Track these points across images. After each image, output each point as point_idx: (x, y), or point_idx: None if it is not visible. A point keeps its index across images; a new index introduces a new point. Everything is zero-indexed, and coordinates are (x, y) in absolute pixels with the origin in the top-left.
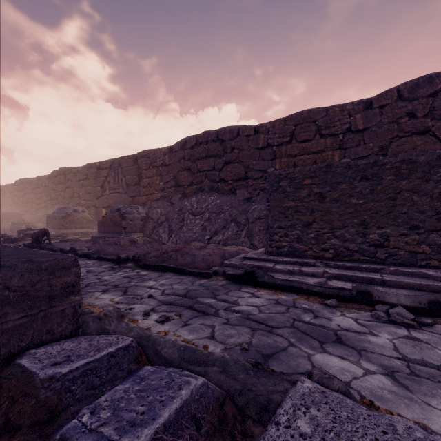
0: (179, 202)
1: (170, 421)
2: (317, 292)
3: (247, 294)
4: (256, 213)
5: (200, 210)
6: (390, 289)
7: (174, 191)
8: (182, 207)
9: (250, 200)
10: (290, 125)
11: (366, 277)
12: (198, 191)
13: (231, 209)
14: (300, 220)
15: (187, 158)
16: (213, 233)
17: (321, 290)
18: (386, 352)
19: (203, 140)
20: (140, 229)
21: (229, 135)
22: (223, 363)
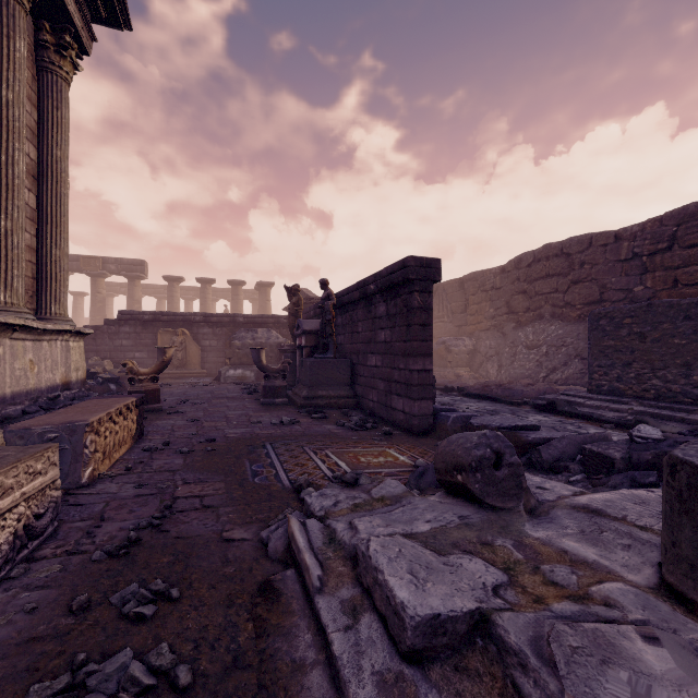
0: (511, 333)
1: (464, 416)
2: (604, 420)
3: (540, 416)
4: None
5: (536, 343)
6: (683, 425)
7: (506, 319)
8: (514, 339)
9: None
10: (668, 225)
11: (666, 414)
12: (536, 319)
13: (576, 341)
14: (619, 359)
15: (521, 280)
16: (550, 370)
17: (608, 419)
18: None
19: (542, 256)
20: (467, 364)
21: (576, 247)
22: None
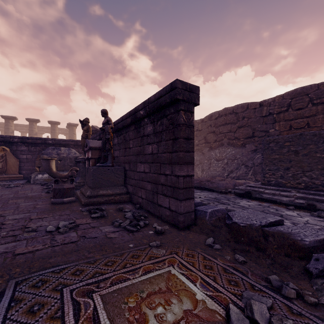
0: (207, 153)
1: (216, 210)
2: (284, 203)
3: (245, 201)
4: (260, 160)
5: (221, 158)
6: None
7: (204, 146)
8: (209, 156)
9: (256, 151)
10: (287, 99)
11: (320, 199)
12: (220, 146)
13: (242, 157)
14: (282, 166)
15: (212, 126)
16: (230, 172)
17: (287, 202)
18: (300, 221)
19: (223, 114)
20: None
21: (240, 109)
22: (229, 210)
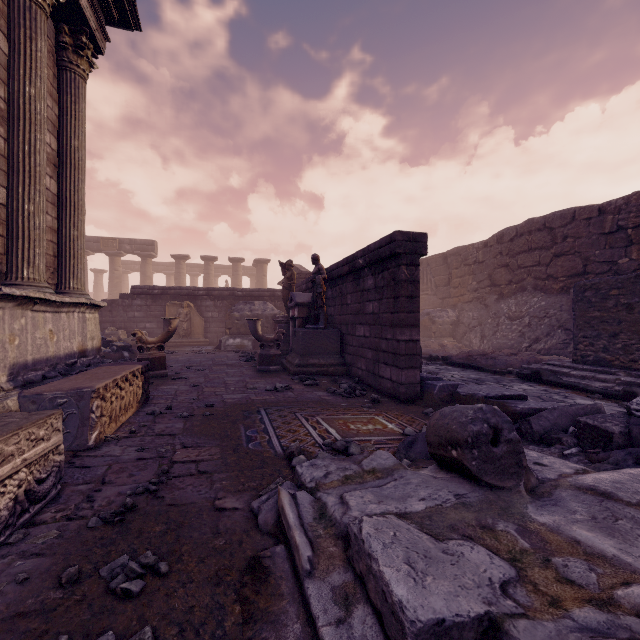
0: (494, 305)
1: (450, 384)
2: (590, 390)
3: (525, 385)
4: None
5: (519, 314)
6: None
7: (489, 291)
8: (497, 311)
9: None
10: None
11: None
12: (518, 292)
13: (559, 312)
14: (605, 330)
15: (504, 254)
16: (533, 341)
17: (595, 389)
18: None
19: (525, 231)
20: (450, 334)
21: (559, 221)
22: None
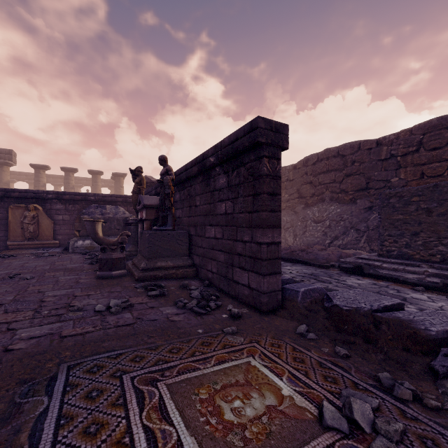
0: (302, 212)
1: (311, 289)
2: (410, 282)
3: (354, 278)
4: (377, 221)
5: (321, 218)
6: None
7: (297, 202)
8: (304, 216)
9: (371, 208)
10: (417, 134)
11: None
12: (319, 202)
13: (351, 217)
14: (408, 230)
15: (309, 174)
16: (333, 238)
17: (414, 281)
18: (431, 307)
19: (324, 157)
20: None
21: (349, 150)
22: (330, 289)
